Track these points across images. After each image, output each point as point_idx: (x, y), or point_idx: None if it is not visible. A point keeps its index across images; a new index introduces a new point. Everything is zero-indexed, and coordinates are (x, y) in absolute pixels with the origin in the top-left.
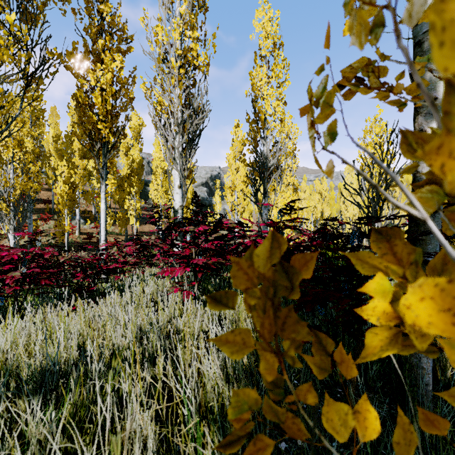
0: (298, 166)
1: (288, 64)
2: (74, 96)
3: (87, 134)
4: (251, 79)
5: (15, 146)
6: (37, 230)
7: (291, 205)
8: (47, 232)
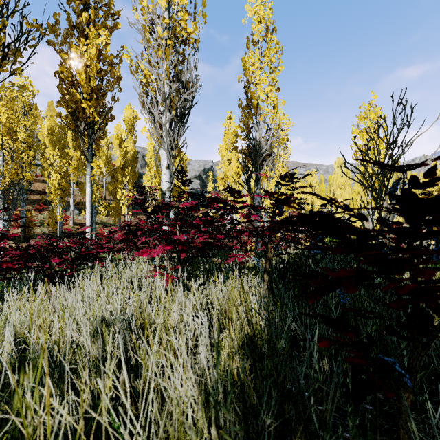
0: (290, 157)
1: (282, 48)
2: (56, 73)
3: (71, 114)
4: (243, 64)
5: (4, 133)
6: (31, 220)
7: (292, 174)
8: (42, 222)
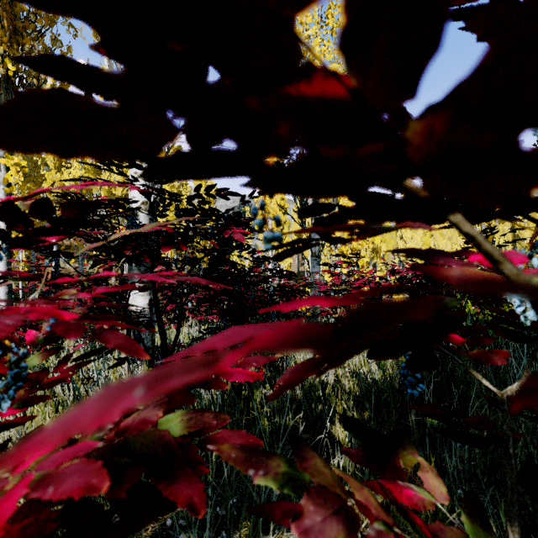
0: None
1: None
2: None
3: None
4: None
5: None
6: None
7: None
8: None
